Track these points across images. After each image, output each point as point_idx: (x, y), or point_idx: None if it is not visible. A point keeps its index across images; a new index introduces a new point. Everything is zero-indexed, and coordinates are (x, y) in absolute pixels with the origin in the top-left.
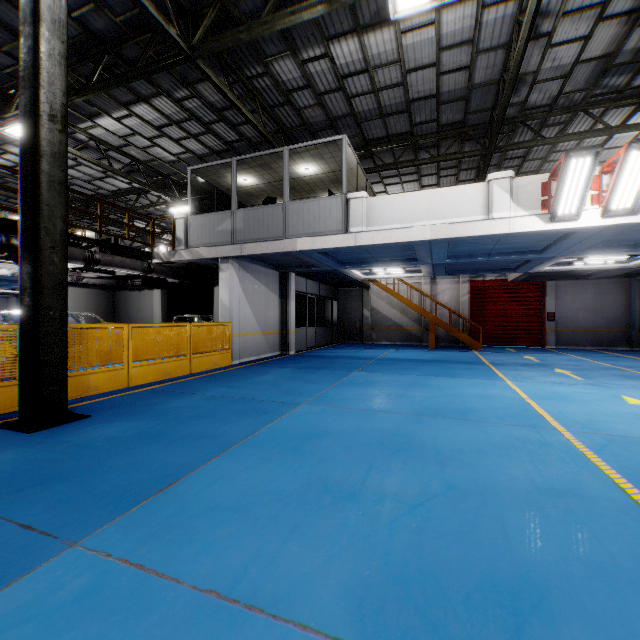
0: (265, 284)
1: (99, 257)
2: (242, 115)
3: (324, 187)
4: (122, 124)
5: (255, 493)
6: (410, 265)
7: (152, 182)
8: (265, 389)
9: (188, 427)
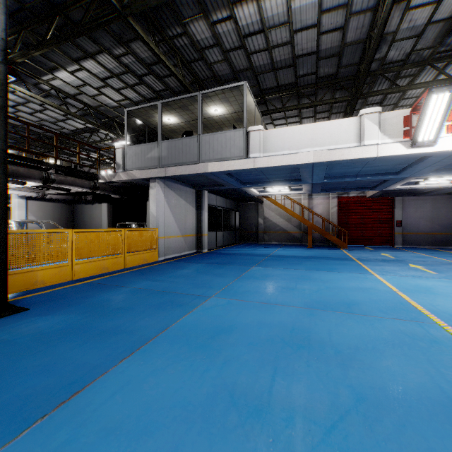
0: (184, 199)
1: (54, 177)
2: (165, 66)
3: (229, 125)
4: (75, 76)
5: (159, 407)
6: (295, 184)
7: (101, 123)
8: (182, 282)
9: (110, 321)
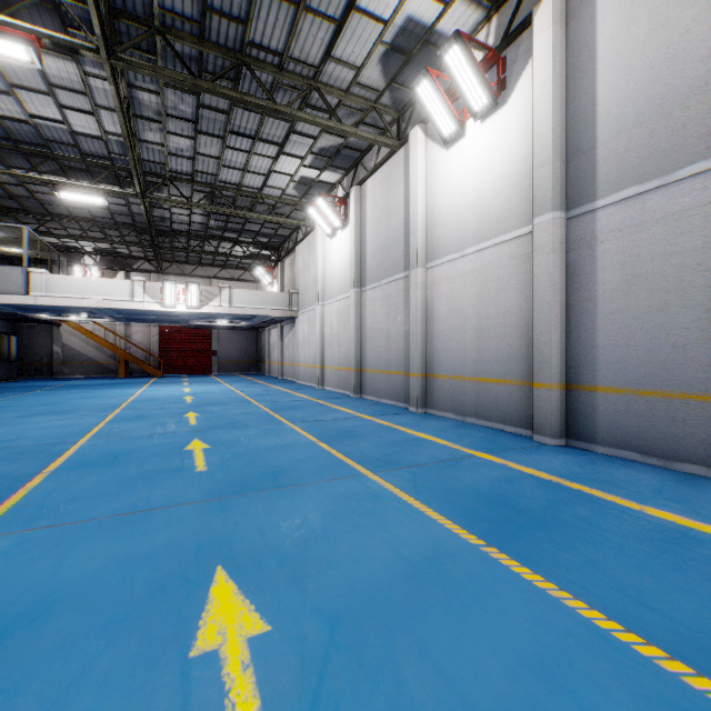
0: None
1: None
2: None
3: (4, 243)
4: None
5: None
6: (93, 315)
7: None
8: None
9: None
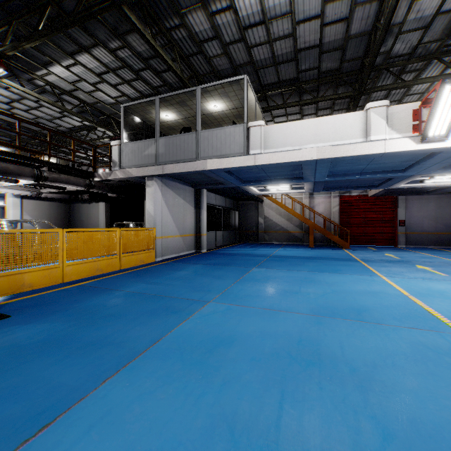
0: (183, 198)
1: (47, 175)
2: (163, 60)
3: (229, 122)
4: (70, 71)
5: (142, 447)
6: (296, 182)
7: (98, 121)
8: (178, 285)
9: (97, 330)
